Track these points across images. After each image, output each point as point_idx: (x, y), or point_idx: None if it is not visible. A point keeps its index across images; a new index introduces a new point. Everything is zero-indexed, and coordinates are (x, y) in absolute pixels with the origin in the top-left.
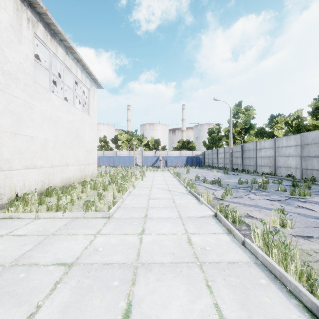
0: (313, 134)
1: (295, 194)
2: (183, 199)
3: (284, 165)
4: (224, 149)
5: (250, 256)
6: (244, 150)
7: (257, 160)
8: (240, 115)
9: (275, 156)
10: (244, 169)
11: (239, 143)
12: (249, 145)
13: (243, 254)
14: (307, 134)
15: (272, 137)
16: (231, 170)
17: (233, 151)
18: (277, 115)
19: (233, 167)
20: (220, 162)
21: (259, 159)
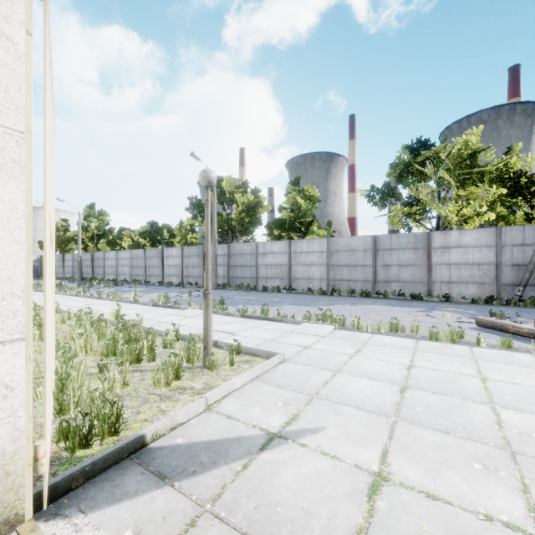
0: (135, 252)
1: (106, 286)
2: (33, 293)
3: (123, 273)
4: (73, 256)
5: (67, 295)
6: (95, 259)
7: (106, 269)
8: (93, 219)
9: (118, 265)
10: (95, 278)
11: (92, 249)
12: (99, 254)
13: (65, 295)
14: (133, 251)
15: (124, 247)
16: (80, 280)
17: (83, 259)
18: (125, 229)
19: (84, 277)
20: (68, 271)
21: (107, 268)
